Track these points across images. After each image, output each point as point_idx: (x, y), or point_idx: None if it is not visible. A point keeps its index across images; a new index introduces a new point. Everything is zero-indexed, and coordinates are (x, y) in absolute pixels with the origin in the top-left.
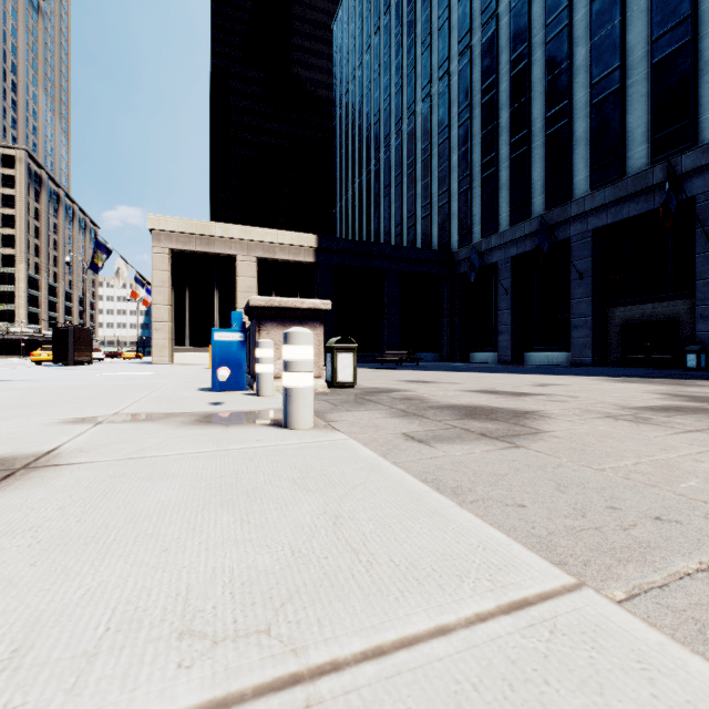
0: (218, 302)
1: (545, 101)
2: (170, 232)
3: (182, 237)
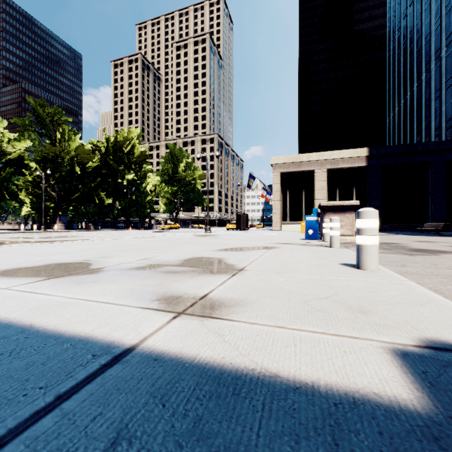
0: (304, 197)
1: None
2: (280, 164)
3: (286, 165)
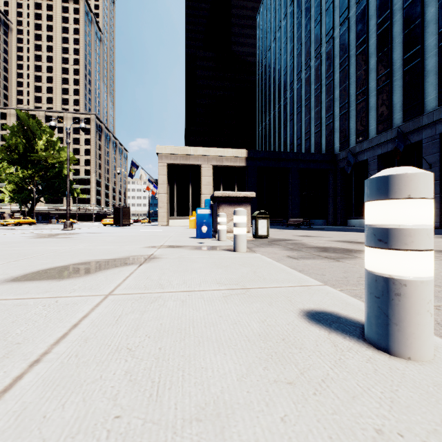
0: (191, 191)
1: (403, 48)
2: (167, 154)
3: (173, 156)
